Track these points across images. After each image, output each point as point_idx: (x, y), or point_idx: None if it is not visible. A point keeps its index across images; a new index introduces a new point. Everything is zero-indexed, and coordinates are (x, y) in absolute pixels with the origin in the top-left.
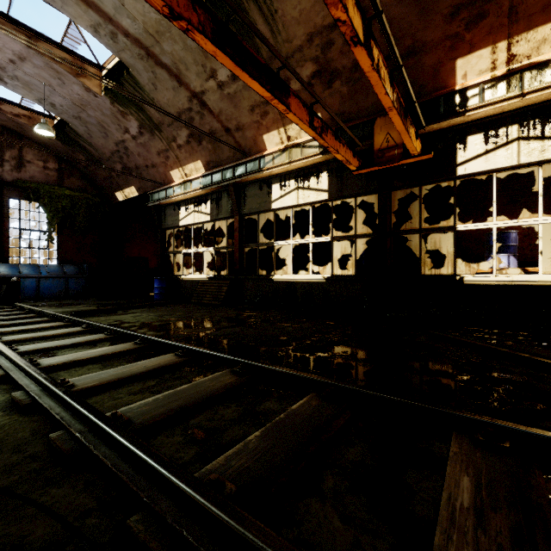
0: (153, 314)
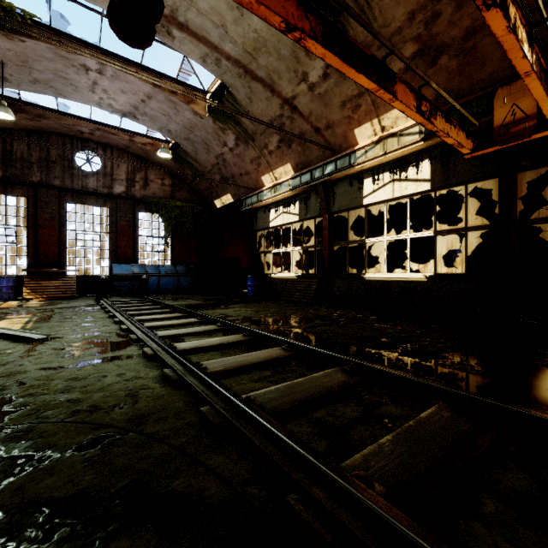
0: (250, 309)
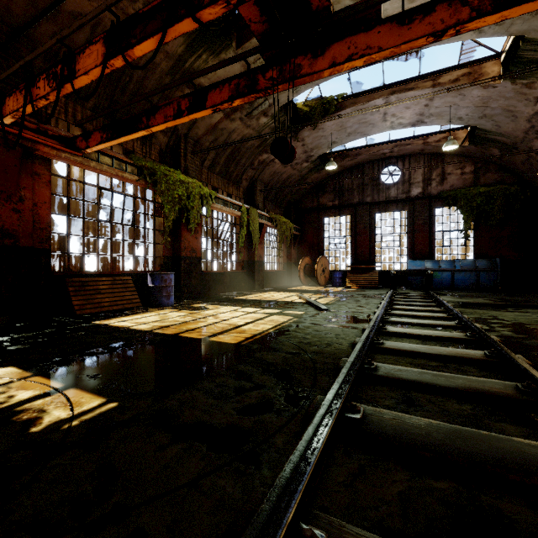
0: None
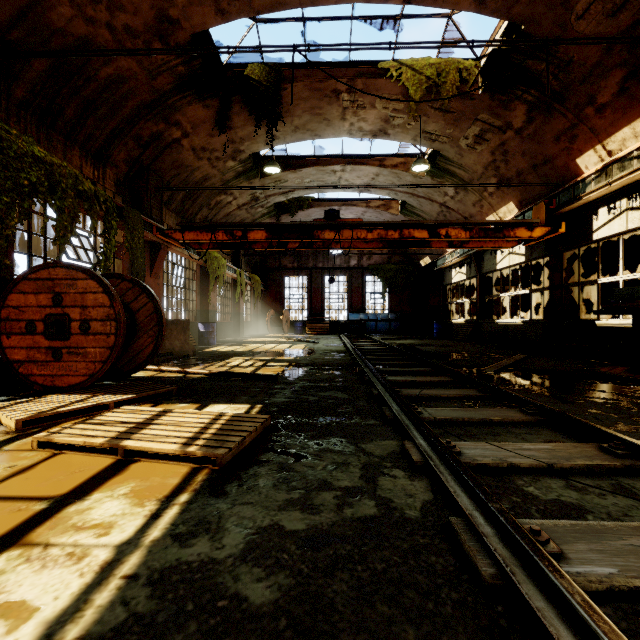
0: (413, 341)
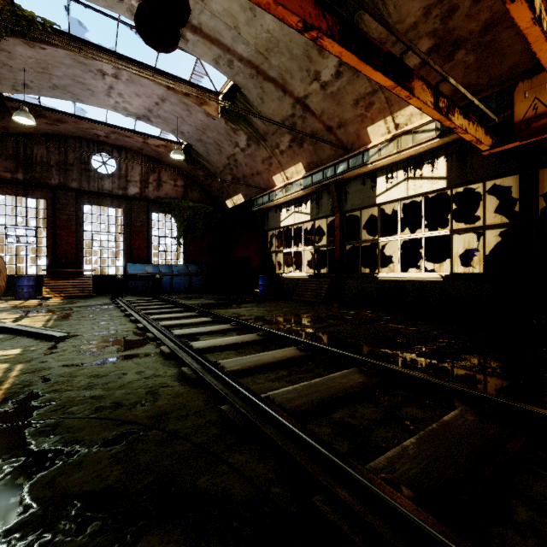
0: (262, 309)
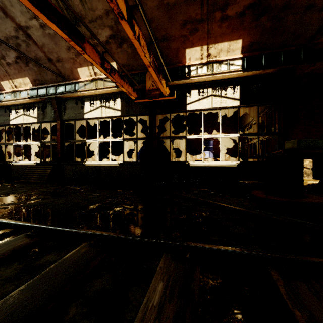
0: None
